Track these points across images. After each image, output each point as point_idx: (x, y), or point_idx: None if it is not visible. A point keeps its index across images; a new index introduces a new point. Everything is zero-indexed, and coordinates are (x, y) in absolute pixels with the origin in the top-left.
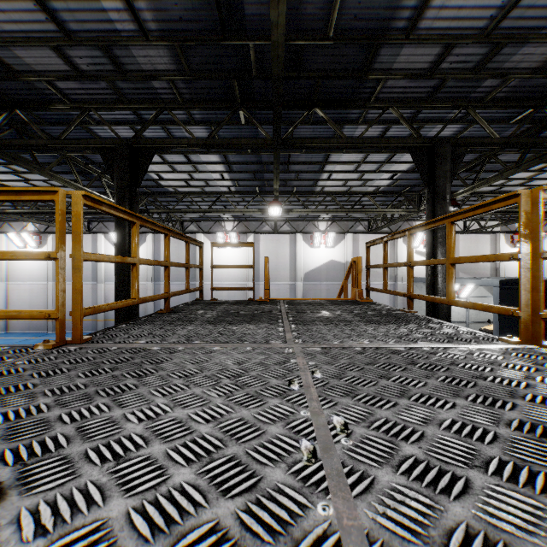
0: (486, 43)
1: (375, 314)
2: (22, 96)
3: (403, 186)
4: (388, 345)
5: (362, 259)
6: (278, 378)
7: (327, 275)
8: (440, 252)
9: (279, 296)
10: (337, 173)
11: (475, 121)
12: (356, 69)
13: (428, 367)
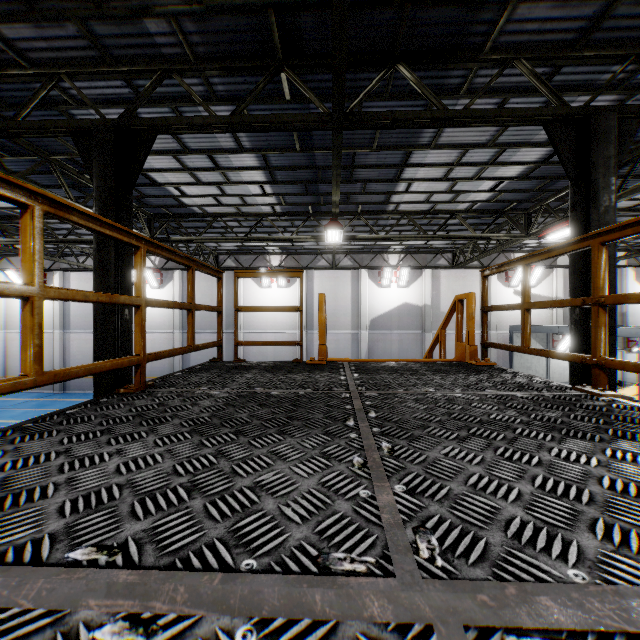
0: None
1: (539, 401)
2: None
3: (508, 202)
4: None
5: (445, 301)
6: None
7: (400, 322)
8: None
9: (338, 348)
10: (419, 181)
11: None
12: None
13: None
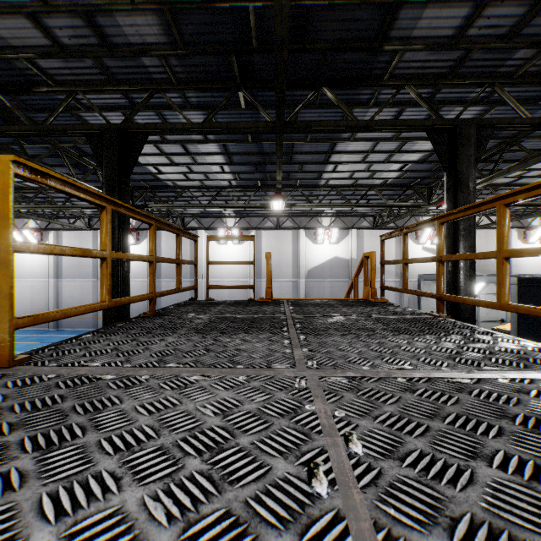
0: (525, 1)
1: (400, 320)
2: (3, 77)
3: (413, 178)
4: (442, 373)
5: None
6: (287, 455)
7: (331, 272)
8: (463, 246)
9: (281, 293)
10: (343, 164)
11: (499, 102)
12: (370, 39)
13: (537, 425)
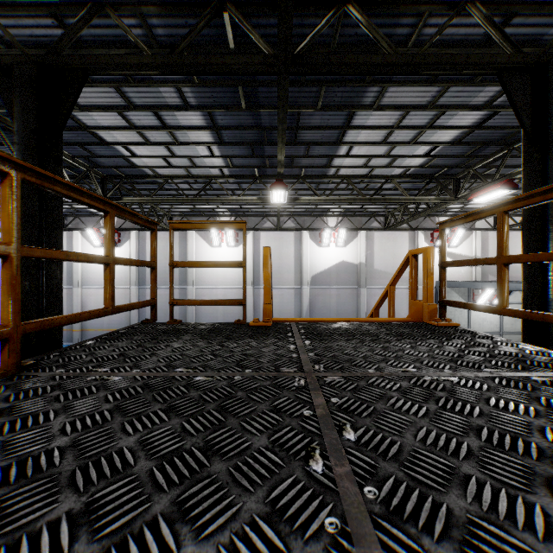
0: None
1: None
2: None
3: (439, 167)
4: None
5: (378, 260)
6: None
7: (338, 278)
8: None
9: (282, 302)
10: (359, 145)
11: None
12: None
13: None
